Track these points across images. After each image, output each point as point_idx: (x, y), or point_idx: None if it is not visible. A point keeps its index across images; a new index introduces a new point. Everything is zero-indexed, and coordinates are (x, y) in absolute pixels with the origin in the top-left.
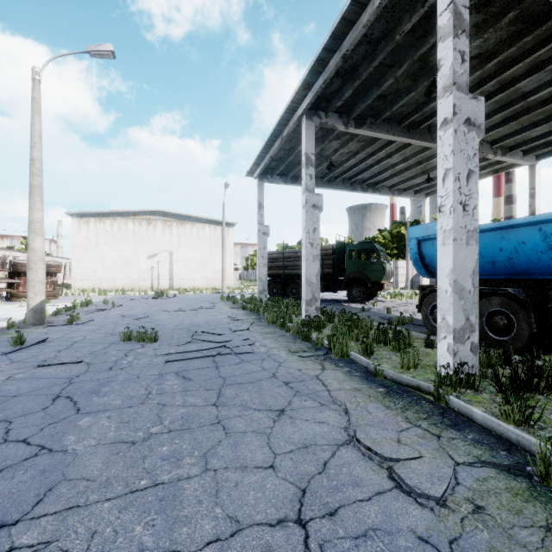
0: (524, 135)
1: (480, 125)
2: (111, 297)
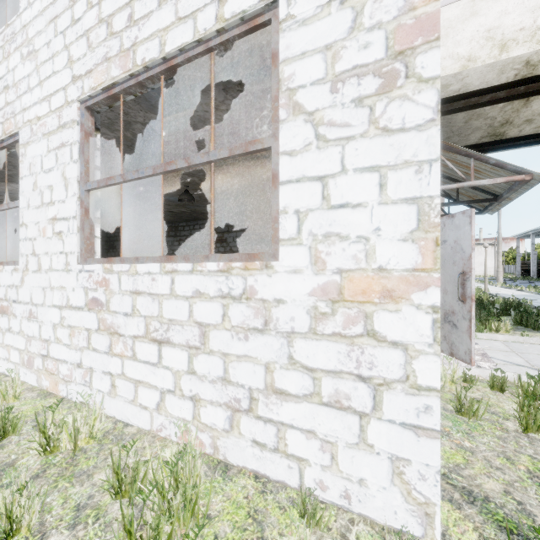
0: None
1: None
2: None
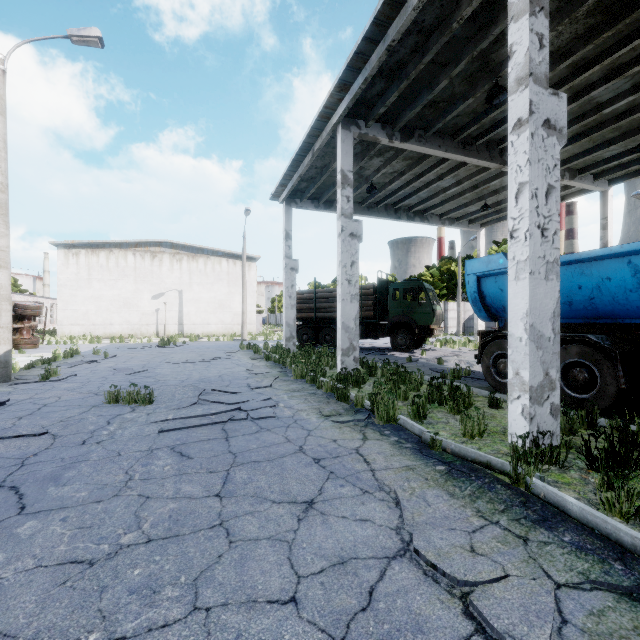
0: (596, 156)
1: (562, 129)
2: (105, 346)
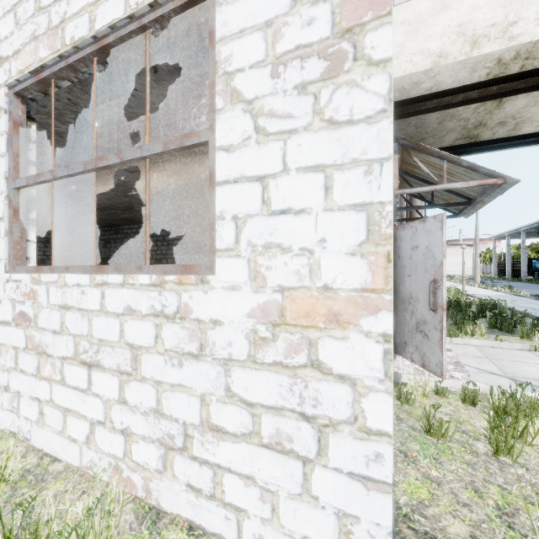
0: None
1: (527, 253)
2: None
